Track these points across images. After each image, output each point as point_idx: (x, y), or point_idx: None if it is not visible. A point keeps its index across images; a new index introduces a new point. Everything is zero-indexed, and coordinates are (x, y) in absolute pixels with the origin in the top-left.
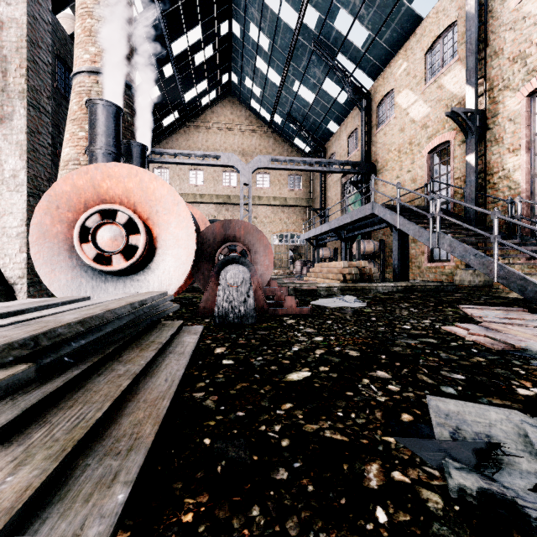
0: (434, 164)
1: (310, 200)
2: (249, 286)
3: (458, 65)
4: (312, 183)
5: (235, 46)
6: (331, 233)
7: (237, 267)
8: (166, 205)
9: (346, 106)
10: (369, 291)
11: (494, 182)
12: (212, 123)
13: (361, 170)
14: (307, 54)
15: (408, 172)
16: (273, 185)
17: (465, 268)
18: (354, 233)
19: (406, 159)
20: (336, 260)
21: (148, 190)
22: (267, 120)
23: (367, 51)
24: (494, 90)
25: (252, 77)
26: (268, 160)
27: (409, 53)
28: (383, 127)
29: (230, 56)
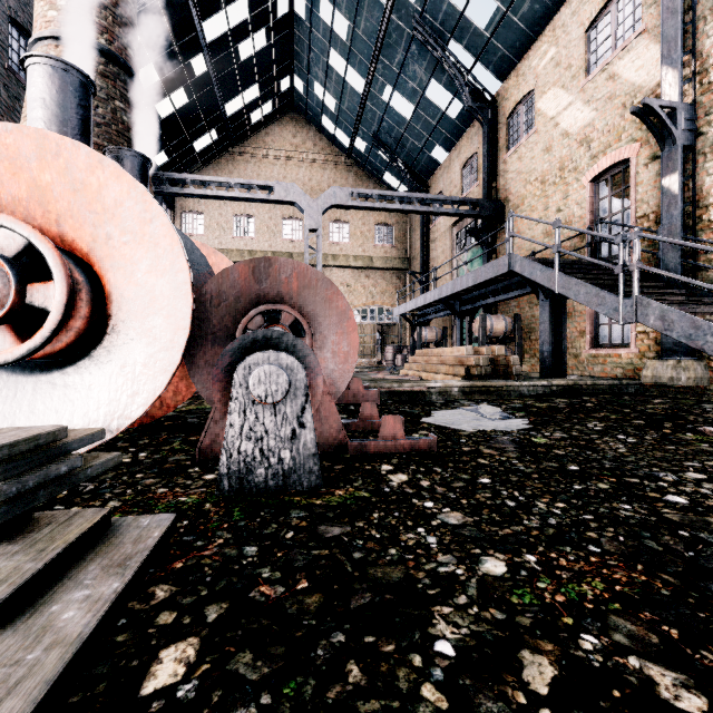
0: (600, 198)
1: (405, 260)
2: (303, 402)
3: (644, 40)
4: (409, 236)
5: (298, 34)
6: (439, 306)
7: (275, 356)
8: (127, 222)
9: (460, 122)
10: (508, 394)
11: (711, 219)
12: (267, 150)
13: (484, 212)
14: (404, 42)
15: (557, 212)
16: (353, 238)
17: (660, 358)
18: (475, 305)
19: (554, 192)
20: (446, 345)
21: (87, 188)
22: (345, 146)
23: (493, 35)
24: (711, 70)
25: (323, 82)
26: (346, 195)
27: (559, 32)
28: (516, 149)
29: (291, 50)
